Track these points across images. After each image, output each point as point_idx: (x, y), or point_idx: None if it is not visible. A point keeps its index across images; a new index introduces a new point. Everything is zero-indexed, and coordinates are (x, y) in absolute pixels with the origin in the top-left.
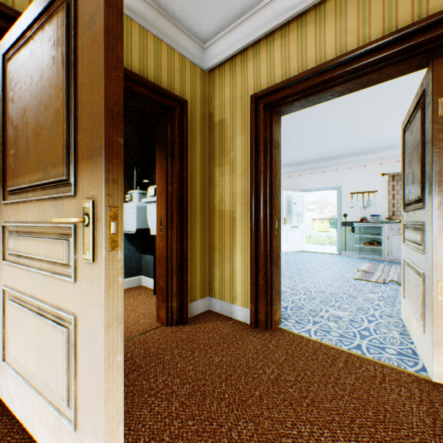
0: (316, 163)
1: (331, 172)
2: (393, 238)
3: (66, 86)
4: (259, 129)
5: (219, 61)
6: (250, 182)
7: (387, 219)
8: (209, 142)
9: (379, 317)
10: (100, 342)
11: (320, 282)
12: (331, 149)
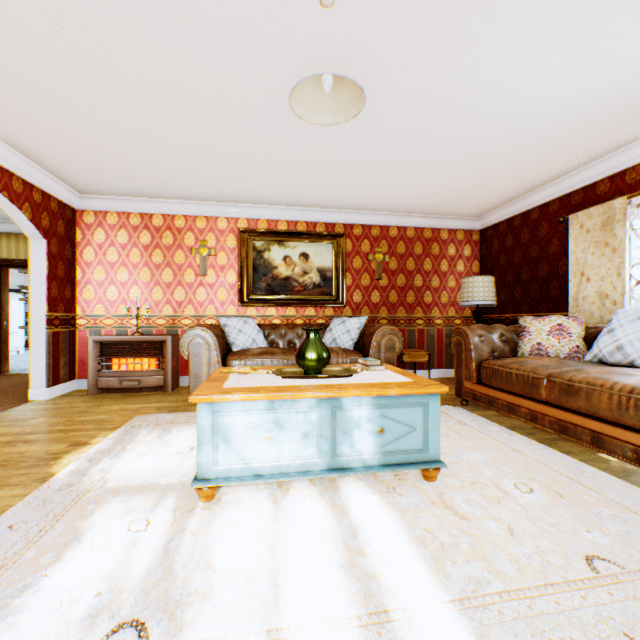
0: None
1: None
2: None
3: None
4: None
5: None
6: None
7: None
8: None
9: None
10: None
11: None
12: None
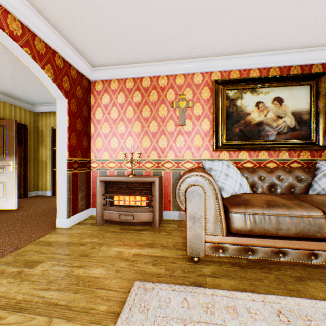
0: None
1: None
2: None
3: (4, 141)
4: (55, 137)
5: (41, 111)
6: (52, 152)
7: None
8: (37, 136)
9: None
10: (14, 183)
11: None
12: None
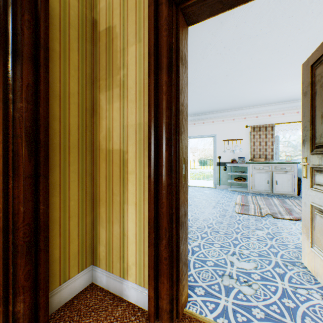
0: (198, 116)
1: (209, 123)
2: (256, 175)
3: None
4: (160, 31)
5: None
6: (148, 108)
7: (250, 160)
8: (92, 58)
9: (285, 267)
10: None
11: (211, 219)
12: (211, 103)
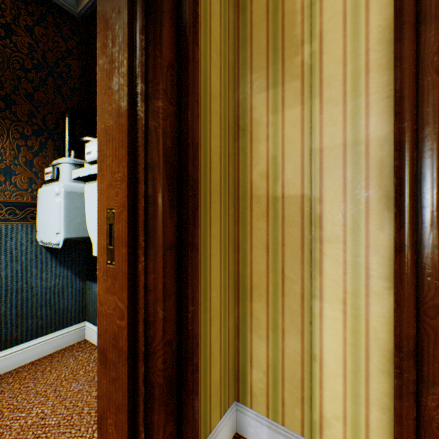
0: None
1: None
2: None
3: None
4: None
5: None
6: (398, 105)
7: None
8: (236, 36)
9: None
10: None
11: None
12: None
